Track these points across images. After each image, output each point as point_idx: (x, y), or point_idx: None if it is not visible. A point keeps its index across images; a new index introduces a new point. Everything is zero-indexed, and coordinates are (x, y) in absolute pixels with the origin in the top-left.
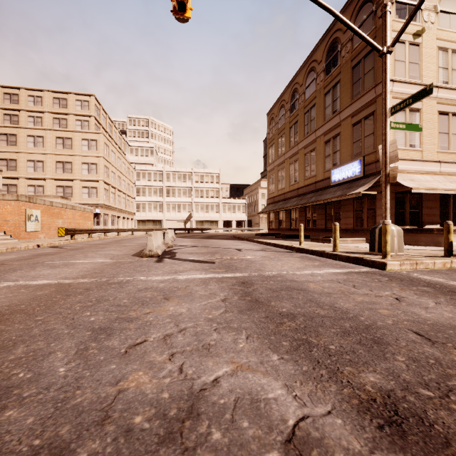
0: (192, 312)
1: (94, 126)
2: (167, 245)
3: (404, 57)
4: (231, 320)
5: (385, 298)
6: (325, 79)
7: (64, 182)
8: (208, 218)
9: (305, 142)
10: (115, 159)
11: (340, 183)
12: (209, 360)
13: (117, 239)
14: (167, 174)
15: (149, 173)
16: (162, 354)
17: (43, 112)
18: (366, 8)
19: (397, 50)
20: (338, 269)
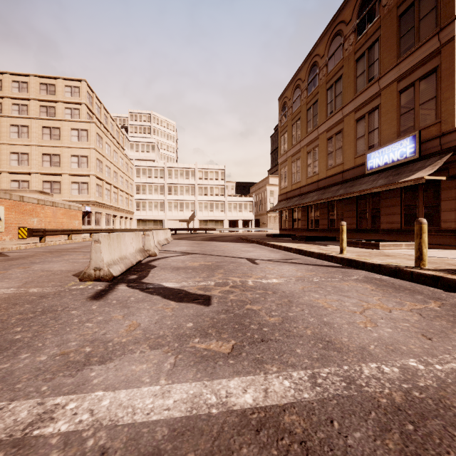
0: None
1: (85, 115)
2: (147, 252)
3: None
4: None
5: None
6: (356, 41)
7: (51, 177)
8: (212, 217)
9: (327, 123)
10: (110, 152)
11: (379, 170)
12: None
13: None
14: (169, 170)
15: (149, 169)
16: None
17: (29, 100)
18: None
19: None
20: None
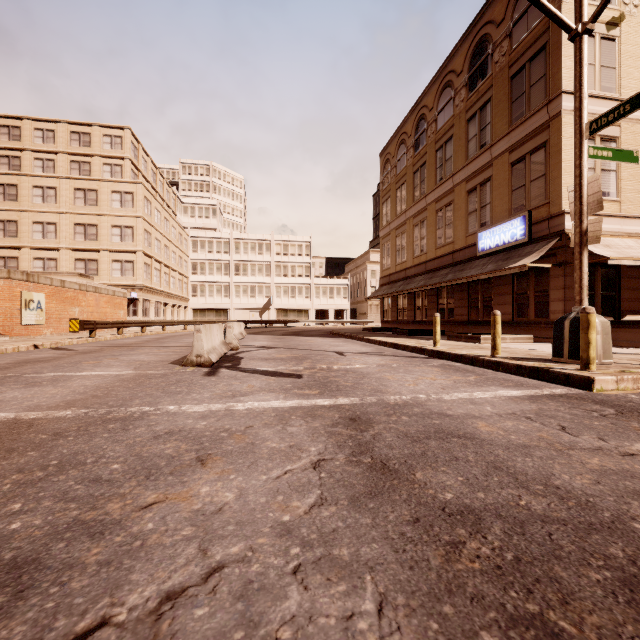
0: (246, 502)
1: (129, 173)
2: (229, 346)
3: (593, 58)
4: (333, 531)
5: None
6: (467, 98)
7: (86, 254)
8: (294, 306)
9: (437, 192)
10: (160, 220)
11: (491, 252)
12: None
13: (160, 335)
14: (236, 242)
15: (210, 241)
16: None
17: (57, 153)
18: None
19: None
20: (514, 390)
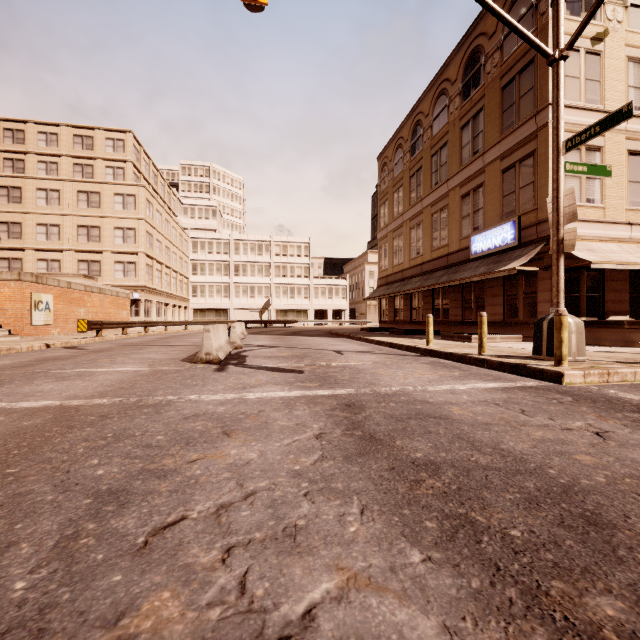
0: (266, 459)
1: (131, 175)
2: (233, 345)
3: (578, 71)
4: (332, 474)
5: (578, 432)
6: (461, 106)
7: (89, 255)
8: (293, 306)
9: (432, 196)
10: (161, 222)
11: (483, 255)
12: (296, 562)
13: (163, 335)
14: (236, 243)
15: (210, 242)
16: (209, 548)
17: (60, 156)
18: (523, 1)
19: (568, 62)
20: (491, 383)
